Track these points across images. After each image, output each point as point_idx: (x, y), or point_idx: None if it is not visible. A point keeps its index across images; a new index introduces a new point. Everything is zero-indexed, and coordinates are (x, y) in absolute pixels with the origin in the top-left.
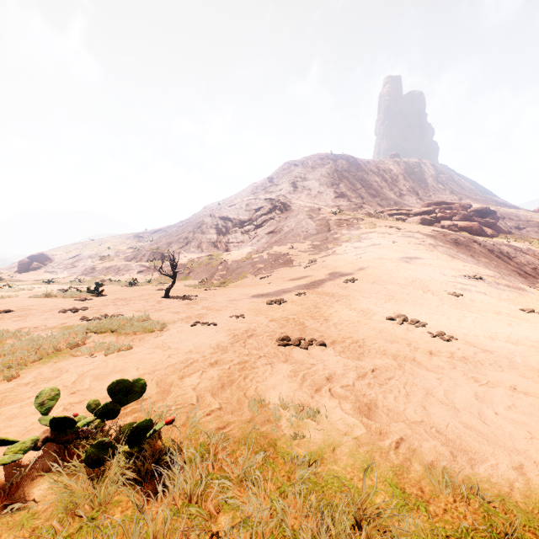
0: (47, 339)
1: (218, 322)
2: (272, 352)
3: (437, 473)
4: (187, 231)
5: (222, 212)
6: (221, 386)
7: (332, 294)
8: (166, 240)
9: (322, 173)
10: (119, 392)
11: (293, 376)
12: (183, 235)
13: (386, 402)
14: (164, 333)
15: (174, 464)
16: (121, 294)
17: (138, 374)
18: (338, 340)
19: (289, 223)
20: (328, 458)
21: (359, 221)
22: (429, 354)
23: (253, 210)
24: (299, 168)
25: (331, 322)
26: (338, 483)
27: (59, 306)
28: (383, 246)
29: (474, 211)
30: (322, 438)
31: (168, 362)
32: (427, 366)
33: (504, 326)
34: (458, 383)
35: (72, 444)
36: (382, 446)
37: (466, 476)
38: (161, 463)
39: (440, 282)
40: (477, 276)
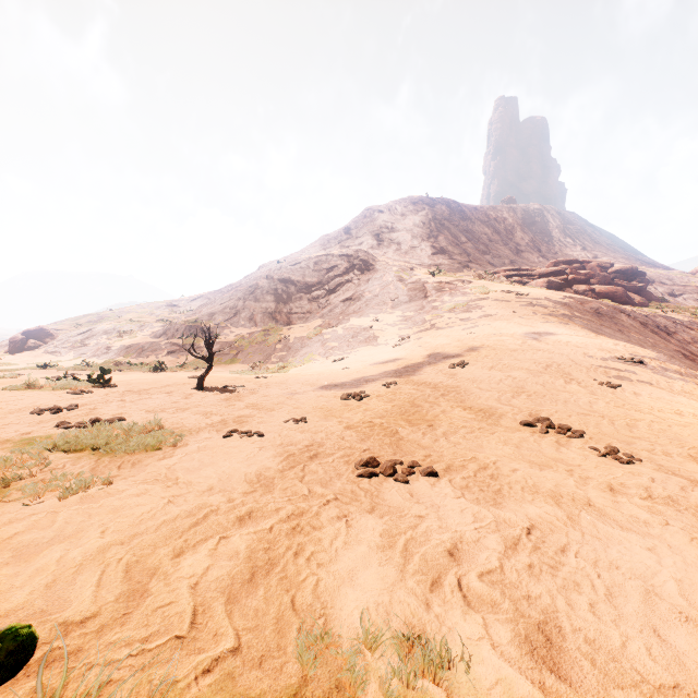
0: None
1: (266, 431)
2: (348, 490)
3: None
4: (235, 297)
5: (283, 273)
6: (250, 577)
7: (434, 384)
8: (207, 310)
9: (416, 221)
10: None
11: (386, 547)
12: (230, 303)
13: (578, 618)
14: (177, 452)
15: None
16: (137, 384)
17: (98, 546)
18: (456, 464)
19: (372, 287)
20: None
21: (465, 284)
22: (611, 492)
23: (324, 269)
24: (385, 216)
25: (439, 430)
26: None
27: (38, 402)
28: (500, 317)
29: (616, 272)
30: None
31: (165, 514)
32: (617, 519)
33: None
34: (691, 561)
35: None
36: None
37: None
38: None
39: (585, 367)
40: (636, 359)
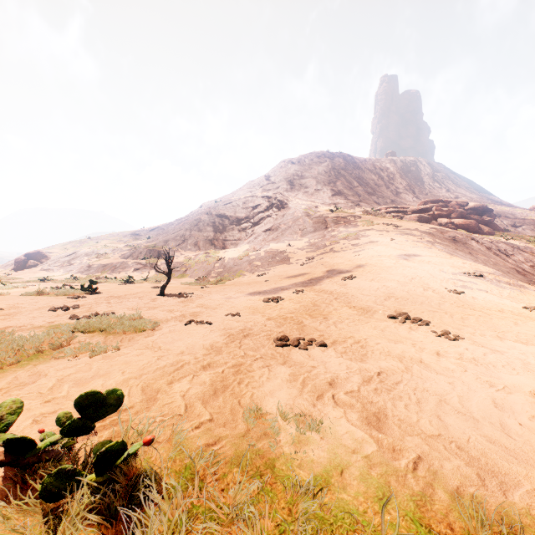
0: (29, 340)
1: (213, 321)
2: (269, 353)
3: (466, 504)
4: (184, 228)
5: (219, 210)
6: (214, 393)
7: (330, 291)
8: (163, 238)
9: (319, 171)
10: (88, 407)
11: (292, 381)
12: (180, 233)
13: (397, 411)
14: (156, 333)
15: (151, 497)
16: (116, 292)
17: (123, 379)
18: (339, 340)
19: (286, 221)
20: (336, 483)
21: (356, 218)
22: (437, 356)
23: (250, 207)
24: (296, 166)
25: (330, 320)
26: (350, 519)
27: (50, 304)
28: (381, 243)
29: (471, 209)
30: (328, 457)
31: (157, 365)
32: (436, 369)
33: (510, 324)
34: (472, 388)
35: (32, 468)
36: (398, 468)
37: (501, 507)
38: (136, 494)
39: (440, 279)
40: (478, 273)
